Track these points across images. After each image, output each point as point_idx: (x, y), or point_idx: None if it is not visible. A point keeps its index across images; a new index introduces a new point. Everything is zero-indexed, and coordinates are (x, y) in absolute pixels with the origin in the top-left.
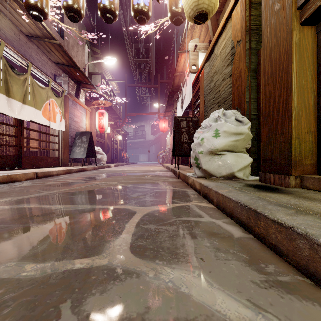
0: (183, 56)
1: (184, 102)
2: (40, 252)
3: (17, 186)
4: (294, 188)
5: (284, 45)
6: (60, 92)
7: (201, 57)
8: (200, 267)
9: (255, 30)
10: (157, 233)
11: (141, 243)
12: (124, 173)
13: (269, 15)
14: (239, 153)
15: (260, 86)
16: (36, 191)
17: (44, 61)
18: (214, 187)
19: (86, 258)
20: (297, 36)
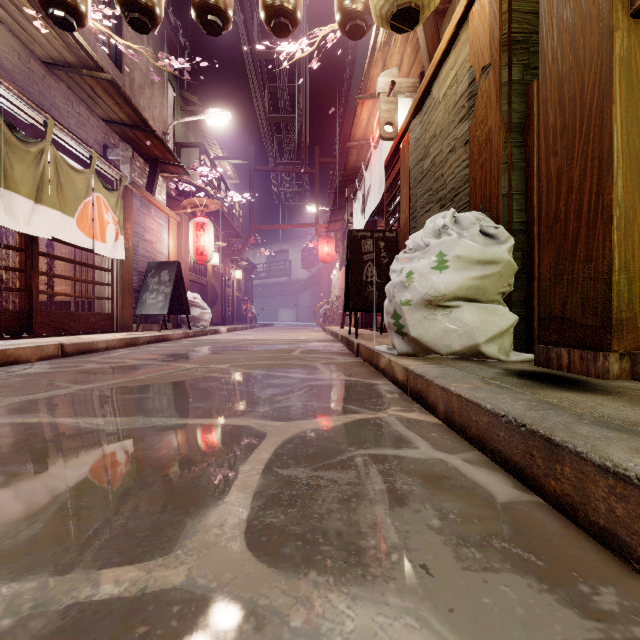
0: (367, 106)
1: (368, 201)
2: (20, 546)
3: (18, 375)
4: (617, 381)
5: (594, 64)
6: (116, 179)
7: (403, 108)
8: (424, 595)
9: (520, 44)
10: (313, 492)
11: (273, 519)
12: (246, 345)
13: (557, 2)
14: (490, 303)
15: (531, 161)
16: (54, 386)
17: (82, 117)
18: (440, 379)
19: (131, 565)
20: (624, 43)
